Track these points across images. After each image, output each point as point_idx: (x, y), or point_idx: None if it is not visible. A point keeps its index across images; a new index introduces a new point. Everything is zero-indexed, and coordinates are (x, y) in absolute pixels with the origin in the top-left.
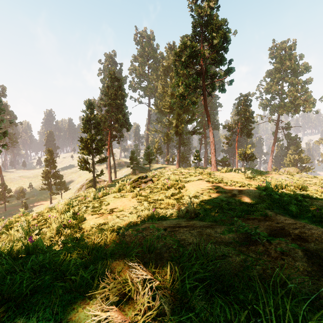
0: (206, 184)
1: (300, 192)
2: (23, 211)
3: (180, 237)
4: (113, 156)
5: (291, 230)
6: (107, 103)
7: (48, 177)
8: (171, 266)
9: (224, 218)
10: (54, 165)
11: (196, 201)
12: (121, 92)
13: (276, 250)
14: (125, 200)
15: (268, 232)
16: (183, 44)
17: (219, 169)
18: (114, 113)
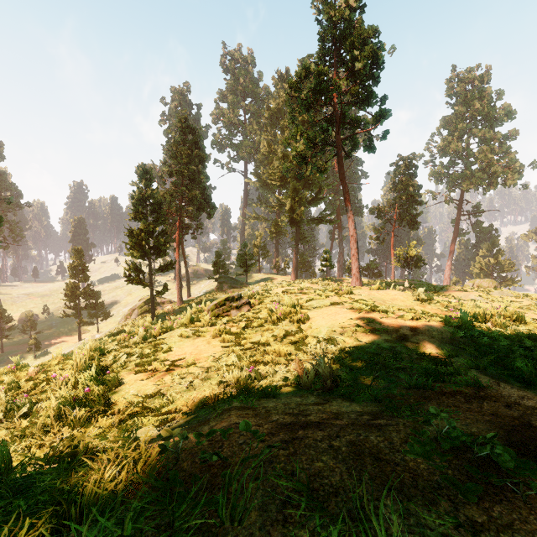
0: (348, 314)
1: (516, 327)
2: (18, 361)
3: (310, 467)
4: (185, 260)
5: None
6: (174, 170)
7: (75, 295)
8: None
9: (394, 390)
10: (85, 276)
11: (331, 349)
12: (198, 151)
13: None
14: (201, 342)
15: (502, 437)
16: (303, 69)
17: (363, 282)
18: (187, 188)
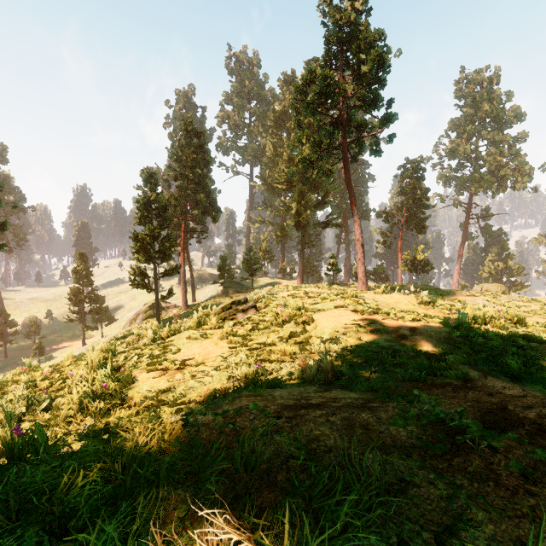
0: (352, 316)
1: (516, 329)
2: (30, 362)
3: (309, 434)
4: (190, 265)
5: (522, 413)
6: (179, 173)
7: (79, 300)
8: (293, 507)
9: (389, 383)
10: (89, 280)
11: (334, 348)
12: (203, 155)
13: (510, 469)
14: (209, 344)
15: (478, 417)
16: (309, 73)
17: (370, 286)
18: (192, 192)
